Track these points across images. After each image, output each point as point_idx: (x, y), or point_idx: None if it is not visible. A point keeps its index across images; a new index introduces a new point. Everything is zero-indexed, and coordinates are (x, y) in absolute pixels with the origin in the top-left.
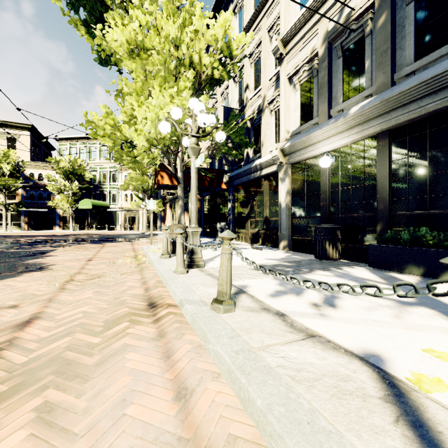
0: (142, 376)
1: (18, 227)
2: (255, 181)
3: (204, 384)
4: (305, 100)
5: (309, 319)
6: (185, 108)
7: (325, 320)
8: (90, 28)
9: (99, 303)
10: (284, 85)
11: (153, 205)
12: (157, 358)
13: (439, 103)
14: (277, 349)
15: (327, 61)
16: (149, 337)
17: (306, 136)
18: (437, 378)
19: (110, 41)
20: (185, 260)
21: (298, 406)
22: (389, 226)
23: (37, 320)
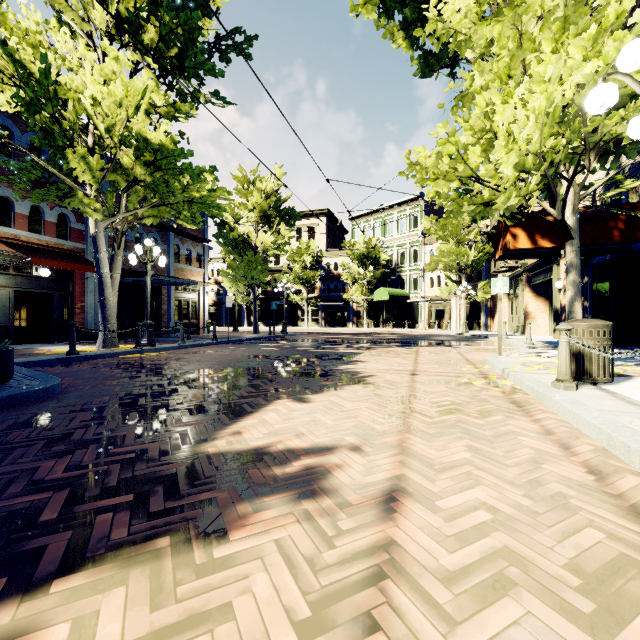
0: None
1: (316, 324)
2: None
3: None
4: None
5: None
6: None
7: None
8: (410, 28)
9: (501, 485)
10: None
11: (503, 286)
12: None
13: None
14: None
15: None
16: None
17: None
18: None
19: (449, 17)
20: None
21: None
22: None
23: (406, 500)
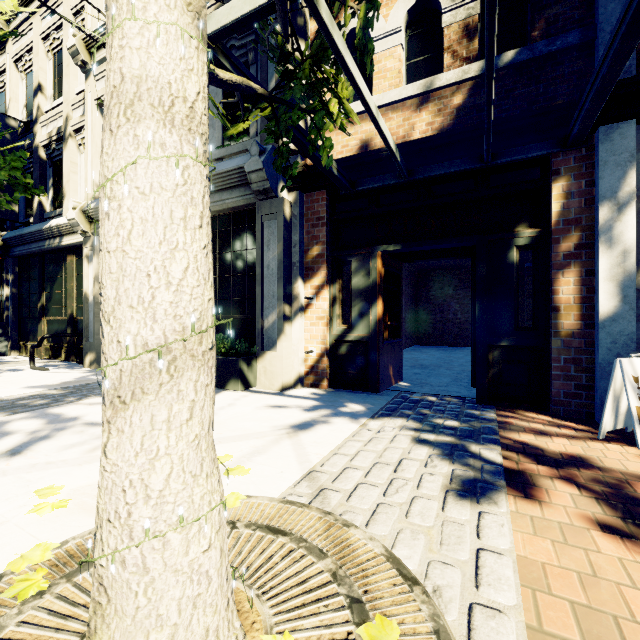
0: None
1: None
2: (54, 254)
3: None
4: None
5: None
6: None
7: None
8: None
9: None
10: (91, 113)
11: None
12: None
13: (234, 201)
14: None
15: None
16: None
17: None
18: None
19: None
20: None
21: None
22: None
23: None
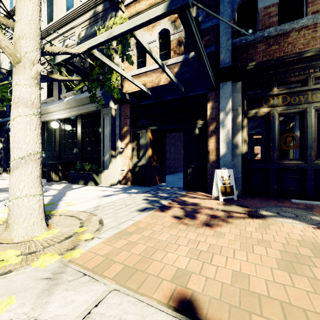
0: None
1: None
2: None
3: None
4: (49, 83)
5: None
6: None
7: None
8: None
9: None
10: None
11: None
12: None
13: (93, 108)
14: None
15: None
16: None
17: (46, 107)
18: None
19: None
20: None
21: None
22: (82, 162)
23: None
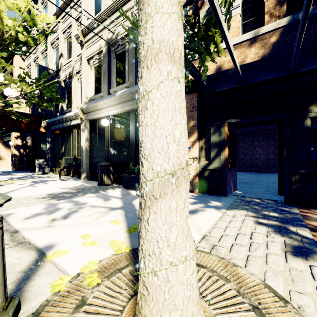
0: None
1: None
2: (67, 128)
3: None
4: (97, 78)
5: (35, 231)
6: None
7: (47, 229)
8: None
9: None
10: (84, 64)
11: None
12: None
13: None
14: None
15: (107, 58)
16: None
17: (95, 103)
18: (67, 250)
19: None
20: None
21: None
22: (135, 164)
23: None
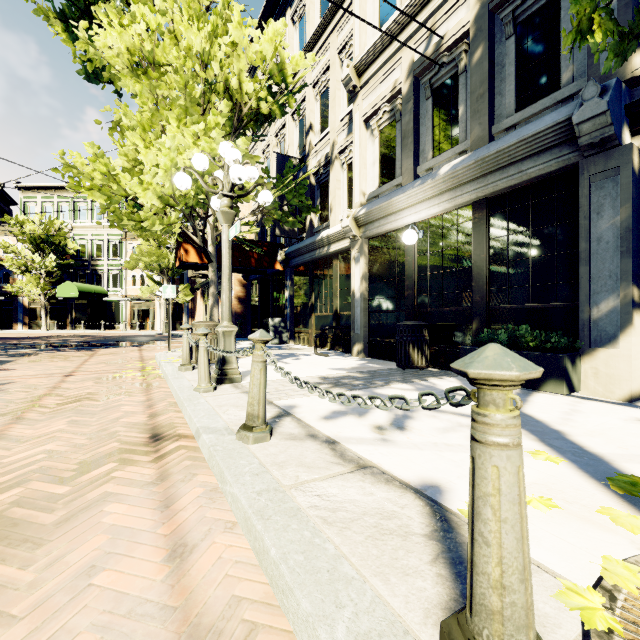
0: (125, 533)
1: None
2: (321, 261)
3: (212, 538)
4: (386, 152)
5: (366, 446)
6: (216, 155)
7: (387, 446)
8: (70, 24)
9: (74, 438)
10: (359, 130)
11: (172, 293)
12: (152, 508)
13: (541, 168)
14: (314, 486)
15: (412, 102)
16: (144, 482)
17: (387, 202)
18: None
19: (102, 48)
20: (214, 372)
21: (321, 552)
22: (487, 323)
23: None
